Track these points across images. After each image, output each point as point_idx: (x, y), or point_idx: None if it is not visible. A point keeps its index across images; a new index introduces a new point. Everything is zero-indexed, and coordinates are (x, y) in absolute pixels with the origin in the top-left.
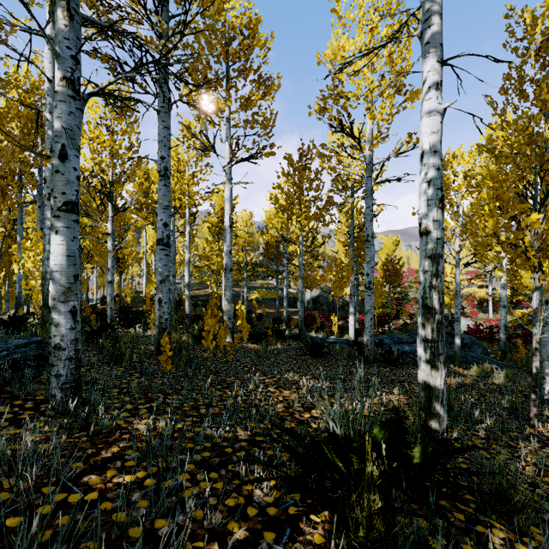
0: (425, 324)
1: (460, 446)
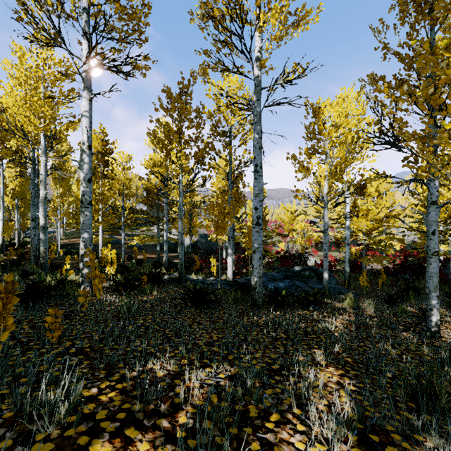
0: None
1: None
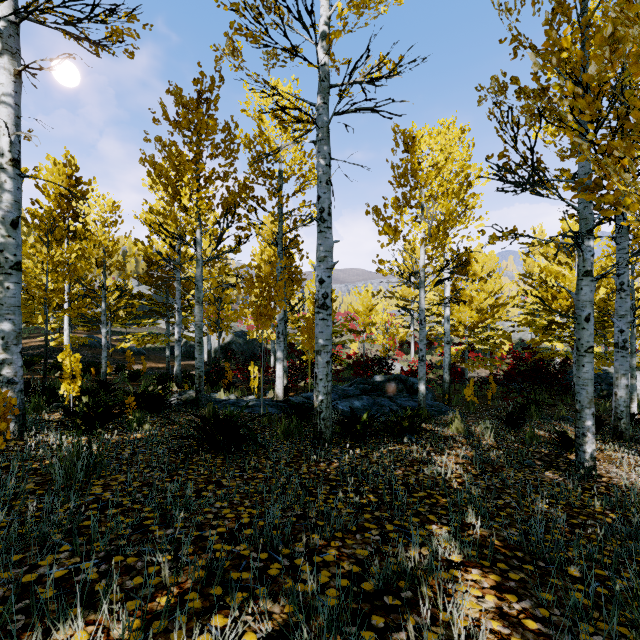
0: None
1: None
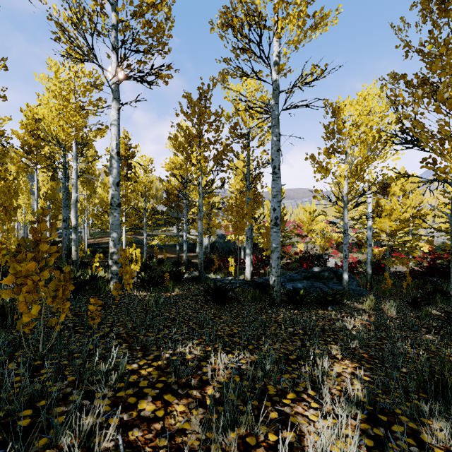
0: None
1: None
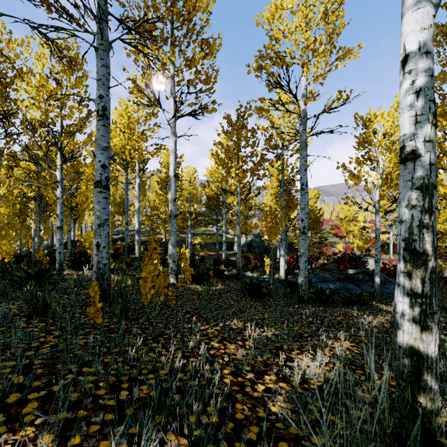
0: (411, 274)
1: None
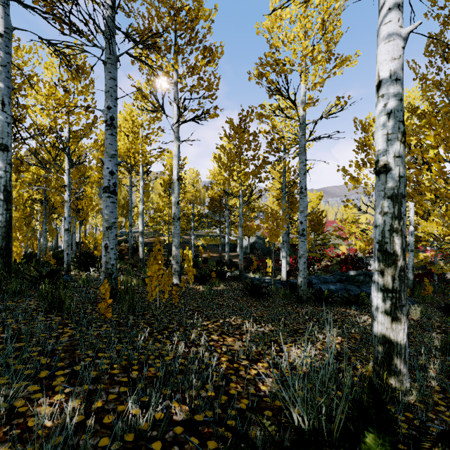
0: (384, 272)
1: (423, 406)
